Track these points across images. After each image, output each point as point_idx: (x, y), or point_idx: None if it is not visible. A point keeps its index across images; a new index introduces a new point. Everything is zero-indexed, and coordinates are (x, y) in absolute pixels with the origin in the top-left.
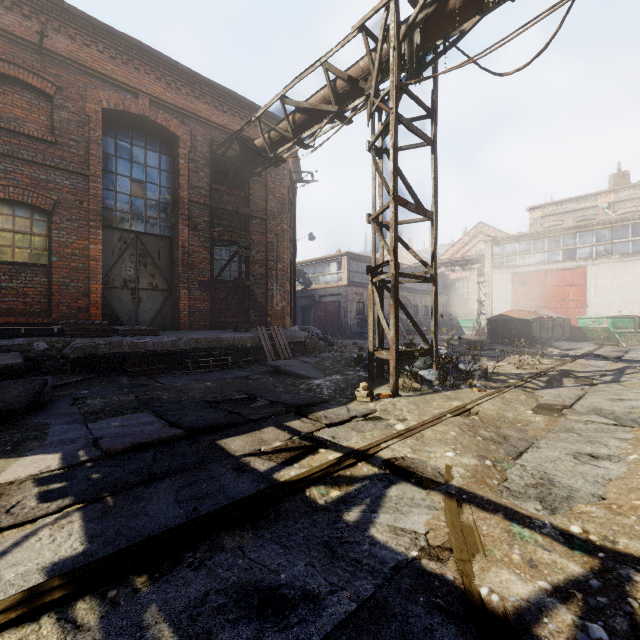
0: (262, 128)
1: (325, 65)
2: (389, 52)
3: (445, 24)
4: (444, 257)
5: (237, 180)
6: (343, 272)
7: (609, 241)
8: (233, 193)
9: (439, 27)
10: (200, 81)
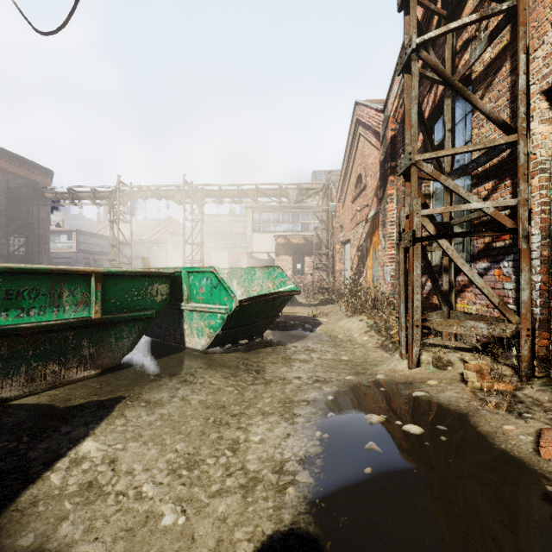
0: (37, 173)
1: (92, 189)
2: (117, 197)
3: (133, 198)
4: (149, 235)
5: (27, 204)
6: (73, 242)
7: (218, 242)
8: (20, 208)
9: (132, 198)
10: (3, 151)
